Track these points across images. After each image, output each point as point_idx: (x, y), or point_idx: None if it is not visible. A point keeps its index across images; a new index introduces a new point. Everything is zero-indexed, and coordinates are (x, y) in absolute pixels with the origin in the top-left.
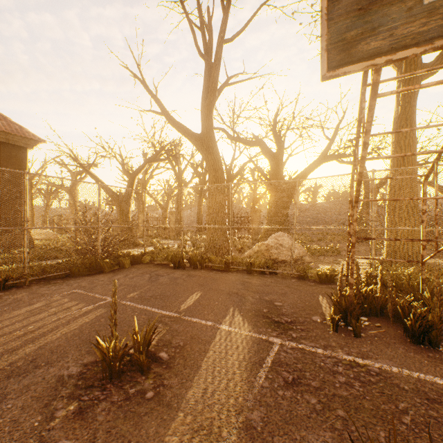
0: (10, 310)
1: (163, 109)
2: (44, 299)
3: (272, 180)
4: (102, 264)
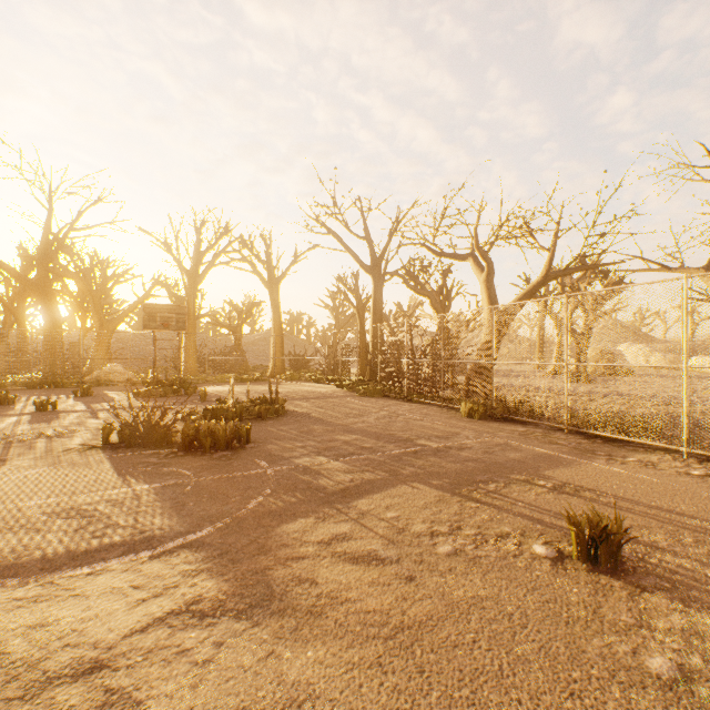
0: None
1: None
2: None
3: (99, 317)
4: None
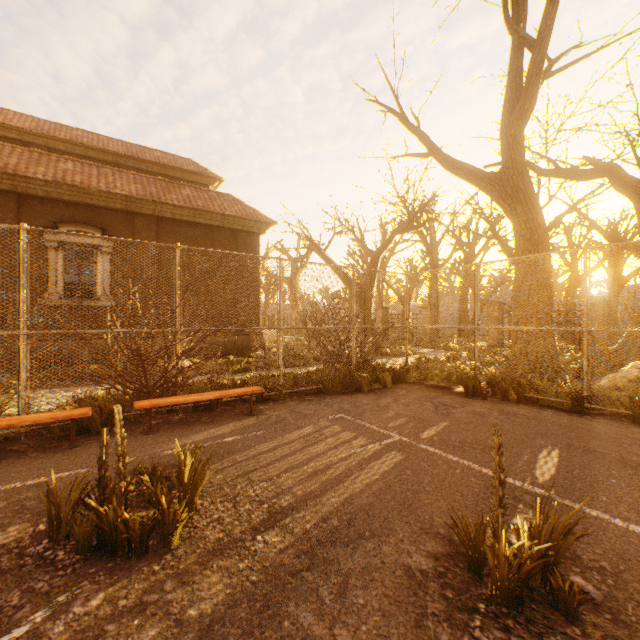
0: (280, 431)
1: (431, 147)
2: (310, 422)
3: None
4: (359, 380)
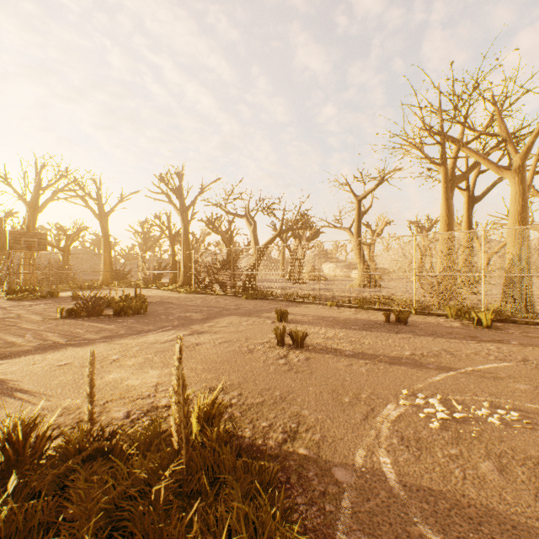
0: None
1: None
2: None
3: None
4: None
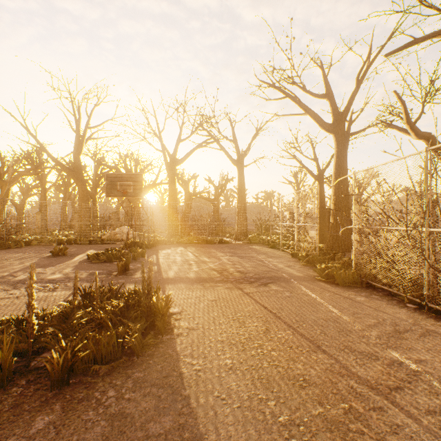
0: None
1: (44, 148)
2: None
3: None
4: (10, 244)
